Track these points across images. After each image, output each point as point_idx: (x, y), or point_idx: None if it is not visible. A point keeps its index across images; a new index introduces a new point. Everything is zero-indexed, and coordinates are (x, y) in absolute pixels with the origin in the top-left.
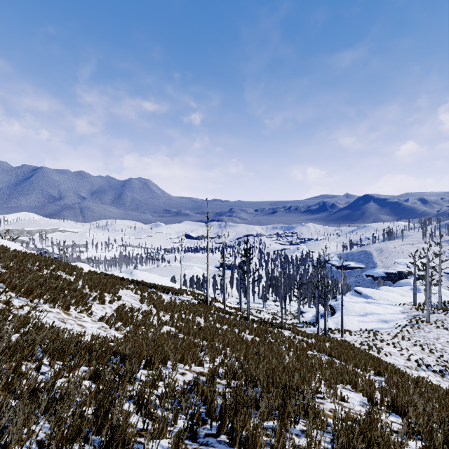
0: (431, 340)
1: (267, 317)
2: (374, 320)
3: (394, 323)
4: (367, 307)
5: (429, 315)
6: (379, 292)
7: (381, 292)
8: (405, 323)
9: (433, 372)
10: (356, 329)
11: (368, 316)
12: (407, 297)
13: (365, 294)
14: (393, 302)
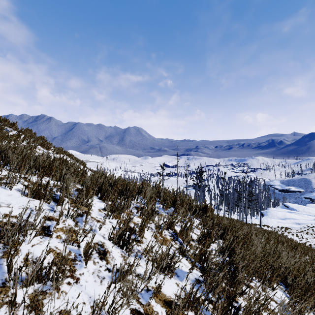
0: None
1: None
2: (290, 222)
3: (305, 225)
4: (287, 214)
5: None
6: (303, 206)
7: (305, 207)
8: (314, 225)
9: None
10: (274, 226)
11: (287, 219)
12: None
13: (292, 207)
14: (313, 214)
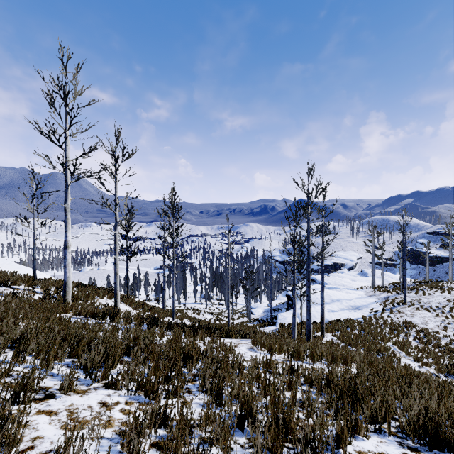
0: (421, 326)
1: (209, 318)
2: (344, 307)
3: (368, 309)
4: (331, 293)
5: (404, 295)
6: (333, 277)
7: (335, 277)
8: (380, 307)
9: (453, 375)
10: (328, 322)
11: (336, 303)
12: (359, 282)
13: (320, 281)
14: (349, 287)
